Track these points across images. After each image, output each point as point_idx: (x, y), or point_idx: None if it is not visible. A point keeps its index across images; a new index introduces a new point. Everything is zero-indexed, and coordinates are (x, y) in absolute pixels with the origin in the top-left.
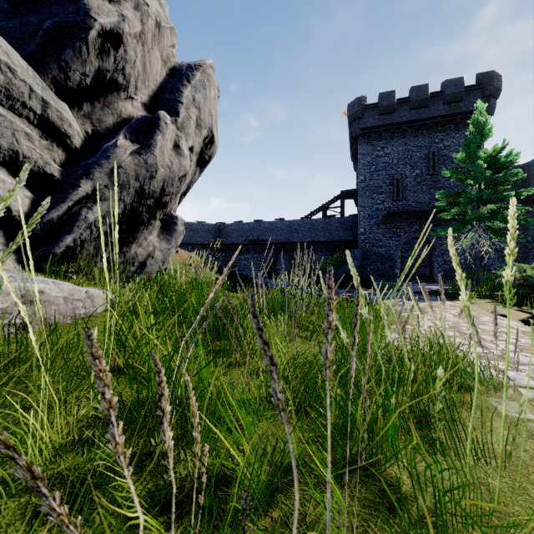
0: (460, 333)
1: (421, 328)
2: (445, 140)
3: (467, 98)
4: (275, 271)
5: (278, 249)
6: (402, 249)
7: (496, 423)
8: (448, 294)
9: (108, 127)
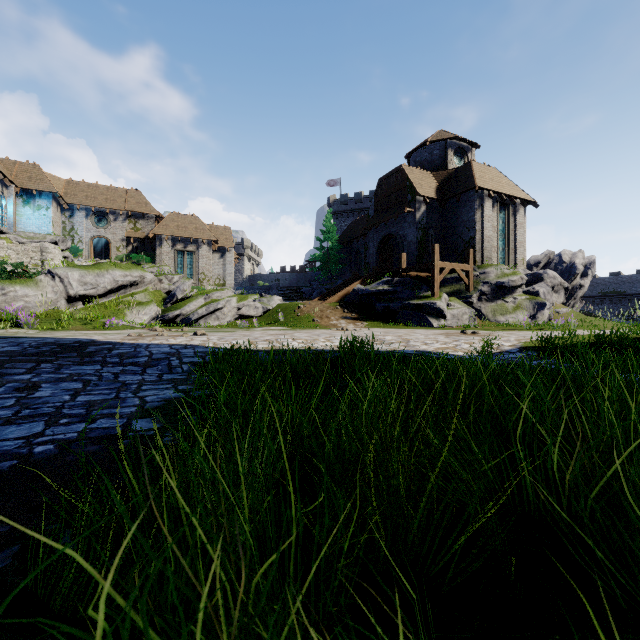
0: None
1: None
2: None
3: None
4: (635, 319)
5: (638, 300)
6: None
7: None
8: None
9: (573, 285)
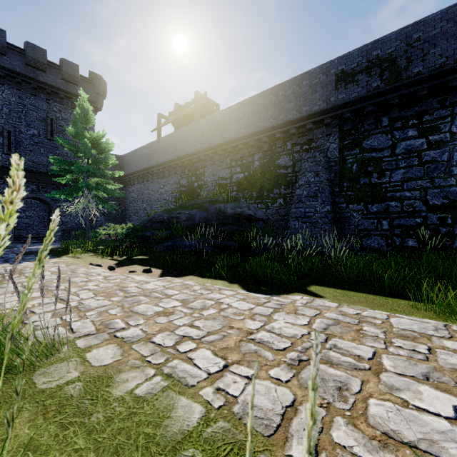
0: (47, 291)
1: (1, 296)
2: (63, 112)
3: (82, 85)
4: None
5: None
6: (18, 209)
7: (20, 417)
8: (58, 252)
9: None
